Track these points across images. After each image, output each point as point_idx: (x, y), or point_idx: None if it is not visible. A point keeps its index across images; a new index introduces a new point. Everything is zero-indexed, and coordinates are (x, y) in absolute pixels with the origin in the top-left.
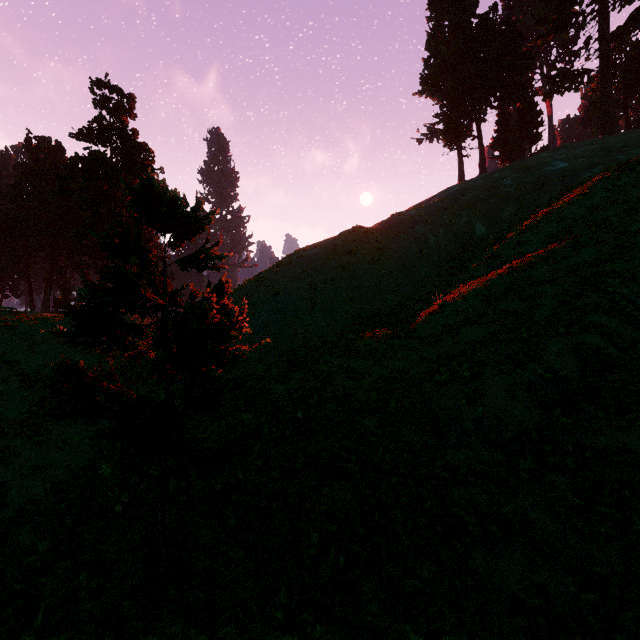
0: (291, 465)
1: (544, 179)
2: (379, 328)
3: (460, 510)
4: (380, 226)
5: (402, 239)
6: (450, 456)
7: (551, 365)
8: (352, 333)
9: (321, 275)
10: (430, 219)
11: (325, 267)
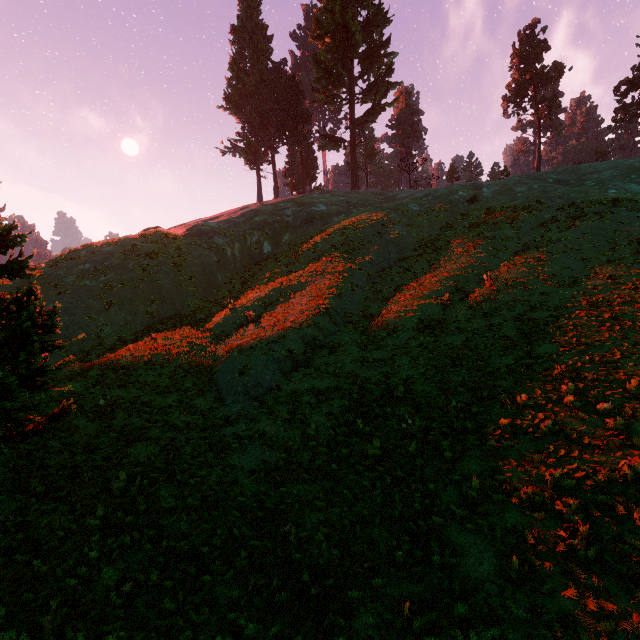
0: (96, 441)
1: (311, 216)
2: (179, 327)
3: (229, 438)
4: (182, 232)
5: (203, 248)
6: (226, 410)
7: (289, 347)
8: (153, 332)
9: (118, 275)
10: (228, 233)
11: (123, 267)
